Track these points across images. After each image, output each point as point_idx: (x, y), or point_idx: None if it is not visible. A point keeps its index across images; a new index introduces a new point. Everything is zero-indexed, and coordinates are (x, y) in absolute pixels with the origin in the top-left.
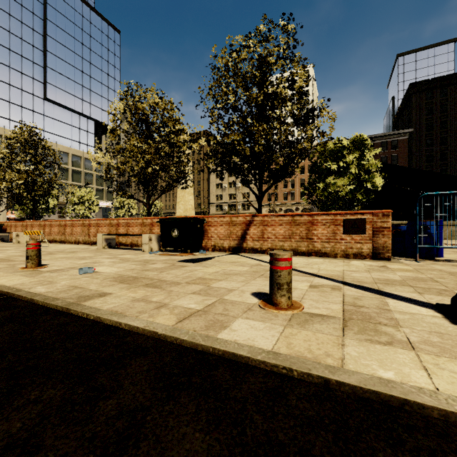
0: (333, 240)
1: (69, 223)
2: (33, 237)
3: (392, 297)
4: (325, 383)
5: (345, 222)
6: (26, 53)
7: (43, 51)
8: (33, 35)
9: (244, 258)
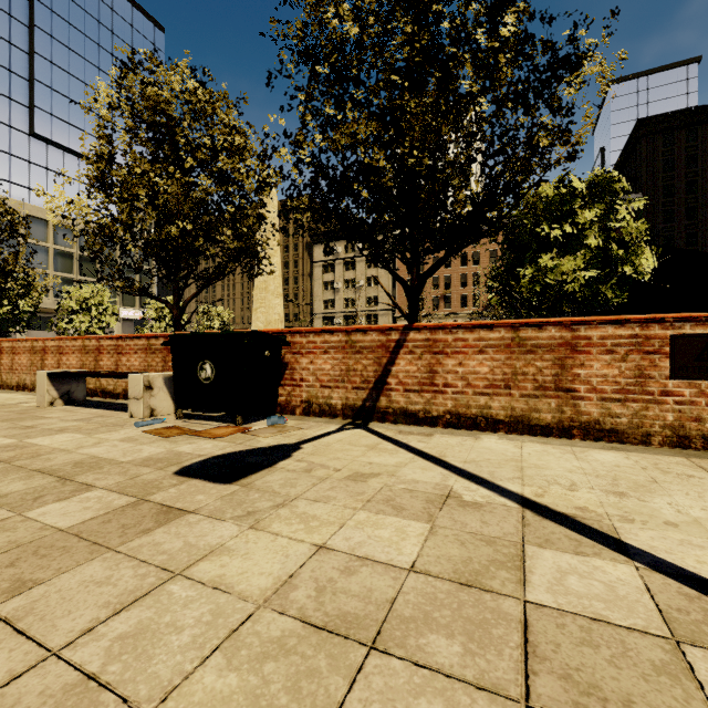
0: (637, 395)
1: (7, 345)
2: None
3: None
4: None
5: (676, 344)
6: None
7: (28, 54)
8: (11, 24)
9: (388, 447)
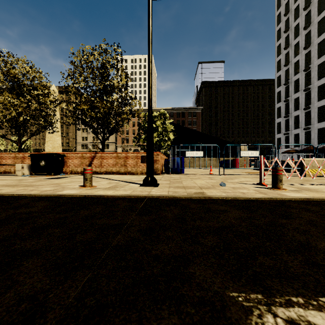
0: (136, 166)
1: None
2: None
3: (134, 183)
4: (85, 196)
5: (141, 157)
6: None
7: None
8: None
9: None
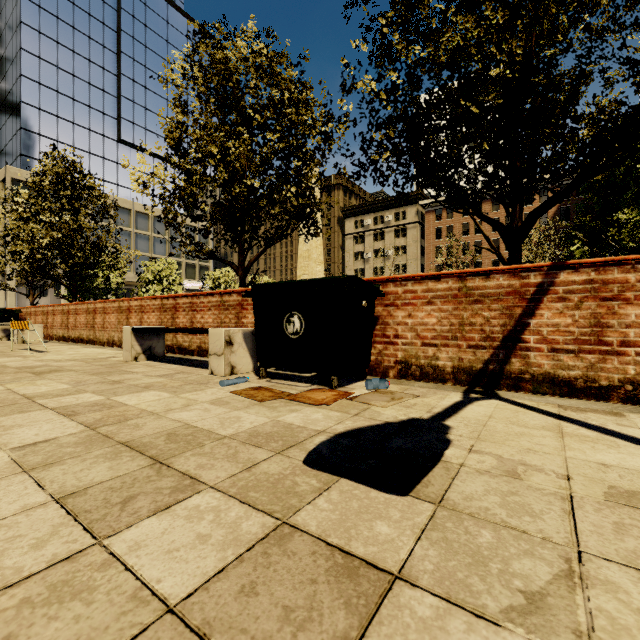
0: None
1: (100, 306)
2: (54, 332)
3: None
4: None
5: None
6: (95, 79)
7: (116, 76)
8: (104, 54)
9: (585, 432)
